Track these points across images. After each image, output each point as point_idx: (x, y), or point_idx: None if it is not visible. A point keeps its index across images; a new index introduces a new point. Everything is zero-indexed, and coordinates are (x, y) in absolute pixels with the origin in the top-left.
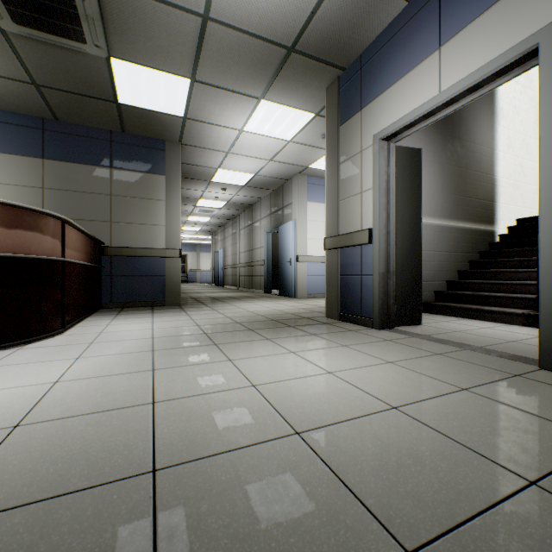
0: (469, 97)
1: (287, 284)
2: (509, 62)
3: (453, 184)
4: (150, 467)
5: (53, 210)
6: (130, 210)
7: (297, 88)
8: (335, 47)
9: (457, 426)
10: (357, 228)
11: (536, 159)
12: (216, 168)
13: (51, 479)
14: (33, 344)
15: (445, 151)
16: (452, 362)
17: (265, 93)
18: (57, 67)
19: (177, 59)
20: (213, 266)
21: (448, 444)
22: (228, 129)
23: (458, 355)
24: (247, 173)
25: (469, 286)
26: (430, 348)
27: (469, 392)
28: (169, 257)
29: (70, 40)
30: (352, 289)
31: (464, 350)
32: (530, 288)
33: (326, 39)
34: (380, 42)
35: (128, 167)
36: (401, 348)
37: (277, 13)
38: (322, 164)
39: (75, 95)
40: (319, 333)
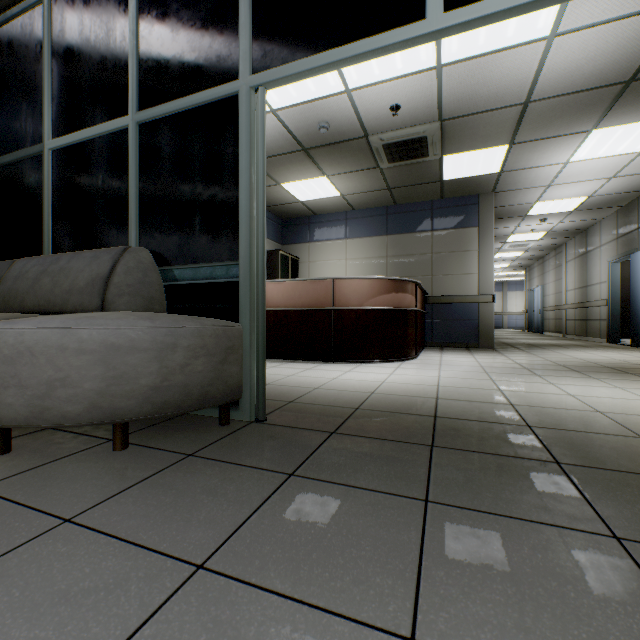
0: None
1: None
2: None
3: None
4: (508, 403)
5: (392, 271)
6: (447, 263)
7: None
8: None
9: None
10: None
11: None
12: (532, 203)
13: (467, 398)
14: (406, 361)
15: None
16: None
17: (596, 124)
18: (404, 175)
19: (496, 137)
20: (526, 307)
21: None
22: (549, 166)
23: None
24: (576, 198)
25: None
26: None
27: None
28: (481, 302)
29: (418, 159)
30: None
31: None
32: None
33: None
34: None
35: (445, 227)
36: None
37: (606, 67)
38: None
39: (411, 186)
40: None
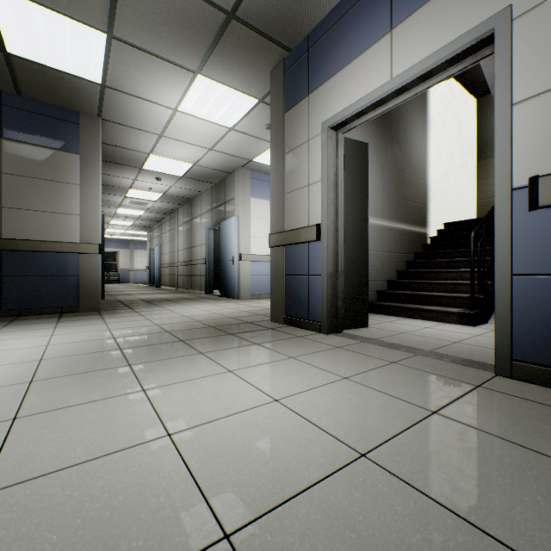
0: (421, 87)
1: (230, 284)
2: (463, 48)
3: (392, 186)
4: None
5: None
6: (30, 193)
7: (239, 66)
8: (281, 21)
9: (447, 480)
10: (304, 224)
11: (459, 170)
12: (147, 153)
13: None
14: None
15: (386, 153)
16: (410, 373)
17: (202, 67)
18: None
19: (85, 3)
20: (149, 264)
21: (447, 522)
22: (160, 107)
23: (413, 363)
24: (185, 162)
25: (408, 286)
26: (383, 354)
27: (441, 417)
28: (85, 253)
29: None
30: (298, 290)
31: (417, 356)
32: (461, 287)
33: (271, 9)
34: (329, 23)
35: (27, 140)
36: (354, 356)
37: None
38: (266, 158)
39: None
40: (263, 341)
